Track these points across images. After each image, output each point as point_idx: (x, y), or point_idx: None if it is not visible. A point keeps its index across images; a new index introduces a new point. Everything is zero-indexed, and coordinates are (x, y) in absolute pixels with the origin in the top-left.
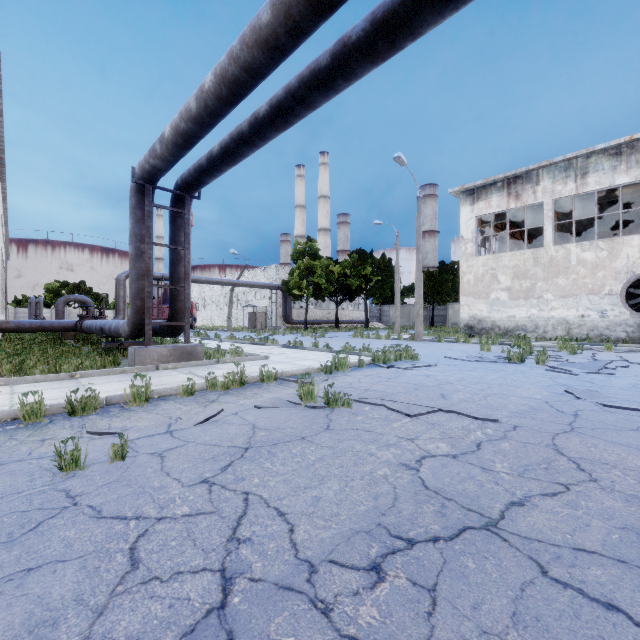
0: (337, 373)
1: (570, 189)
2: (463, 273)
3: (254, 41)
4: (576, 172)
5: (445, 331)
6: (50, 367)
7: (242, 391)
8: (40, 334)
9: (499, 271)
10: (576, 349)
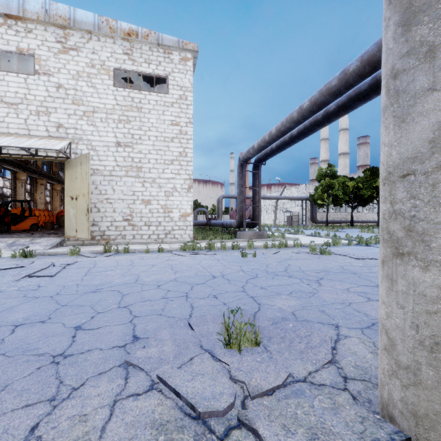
0: (333, 246)
1: None
2: None
3: (291, 121)
4: None
5: None
6: (212, 238)
7: (286, 249)
8: None
9: None
10: None
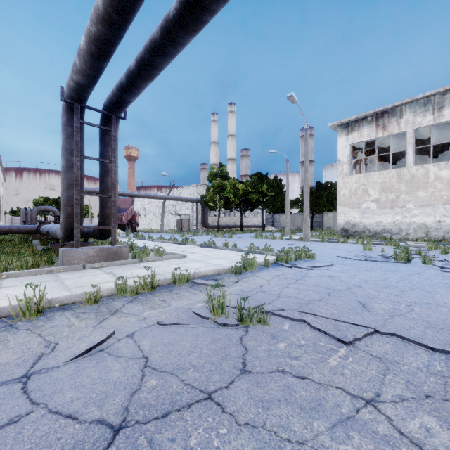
0: (246, 273)
1: (428, 120)
2: (340, 188)
3: None
4: (434, 106)
5: (325, 233)
6: None
7: (151, 297)
8: (15, 235)
9: (369, 186)
10: (447, 249)
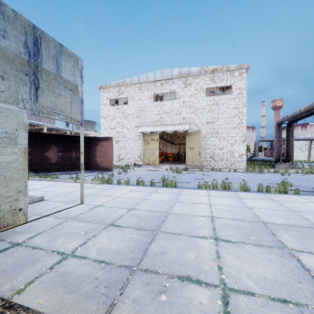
0: None
1: None
2: None
3: (313, 106)
4: None
5: None
6: (258, 167)
7: (311, 174)
8: None
9: None
10: None
